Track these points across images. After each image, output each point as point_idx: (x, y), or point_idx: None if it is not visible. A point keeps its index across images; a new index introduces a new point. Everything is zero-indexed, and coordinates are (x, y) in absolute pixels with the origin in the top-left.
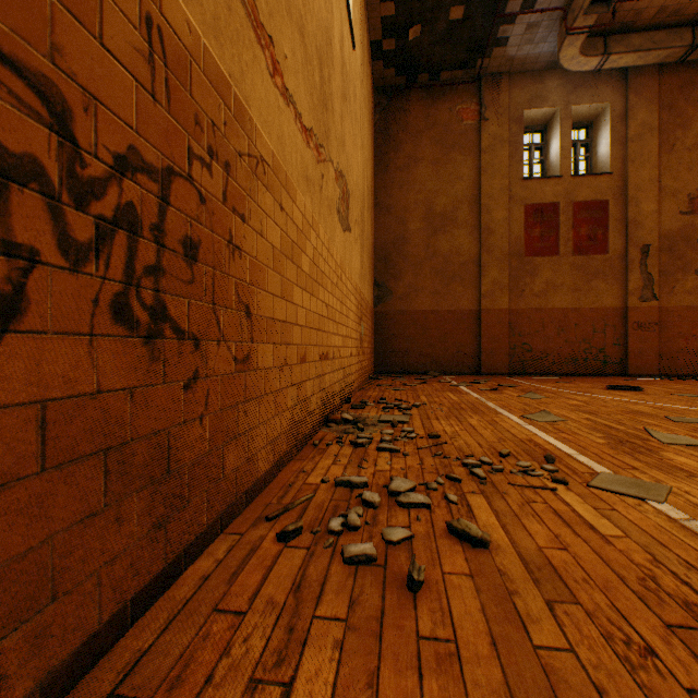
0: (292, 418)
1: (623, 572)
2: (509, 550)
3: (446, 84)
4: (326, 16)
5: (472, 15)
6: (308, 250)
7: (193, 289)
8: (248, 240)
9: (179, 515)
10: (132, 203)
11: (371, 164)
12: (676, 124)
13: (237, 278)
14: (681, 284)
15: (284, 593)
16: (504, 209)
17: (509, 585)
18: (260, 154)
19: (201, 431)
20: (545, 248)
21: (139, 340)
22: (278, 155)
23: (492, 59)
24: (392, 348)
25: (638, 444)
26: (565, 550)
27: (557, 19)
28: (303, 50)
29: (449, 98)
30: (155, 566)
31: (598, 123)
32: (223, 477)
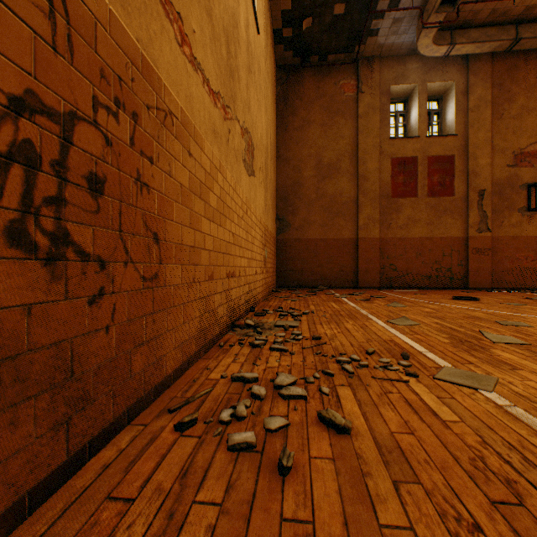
0: (200, 325)
1: (457, 453)
2: (367, 435)
3: (332, 64)
4: (233, 4)
5: (351, 11)
6: (215, 189)
7: (99, 218)
8: (156, 179)
9: (83, 413)
10: (30, 140)
11: (274, 125)
12: (504, 99)
13: (145, 210)
14: (507, 219)
15: (171, 480)
16: (376, 161)
17: (364, 467)
18: (168, 108)
19: (107, 339)
20: (407, 191)
21: (37, 262)
22: (187, 111)
23: (367, 46)
24: (290, 268)
25: (474, 343)
26: (412, 434)
27: (416, 16)
28: (211, 28)
29: (334, 75)
30: (56, 460)
31: (446, 97)
32: (130, 377)
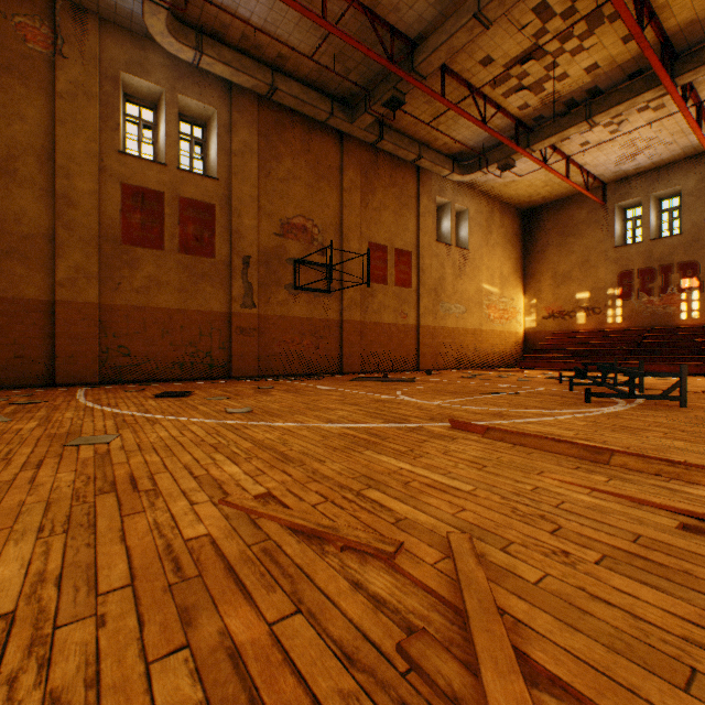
0: None
1: None
2: None
3: None
4: None
5: None
6: None
7: None
8: None
9: None
10: None
11: None
12: (273, 155)
13: None
14: (276, 296)
15: None
16: (93, 180)
17: None
18: None
19: None
20: (149, 239)
21: None
22: None
23: None
24: None
25: None
26: None
27: None
28: None
29: None
30: None
31: (211, 126)
32: None
